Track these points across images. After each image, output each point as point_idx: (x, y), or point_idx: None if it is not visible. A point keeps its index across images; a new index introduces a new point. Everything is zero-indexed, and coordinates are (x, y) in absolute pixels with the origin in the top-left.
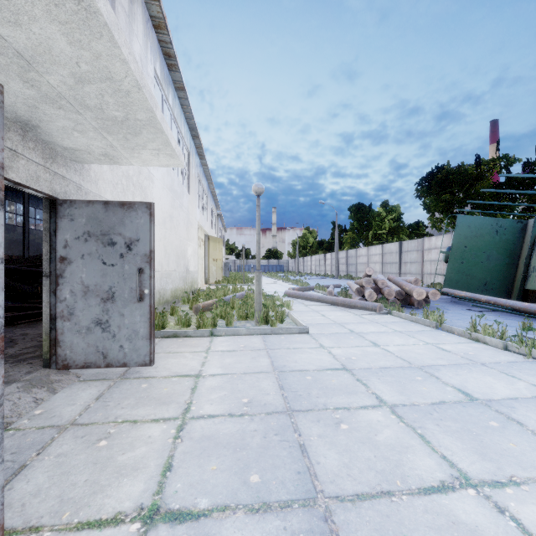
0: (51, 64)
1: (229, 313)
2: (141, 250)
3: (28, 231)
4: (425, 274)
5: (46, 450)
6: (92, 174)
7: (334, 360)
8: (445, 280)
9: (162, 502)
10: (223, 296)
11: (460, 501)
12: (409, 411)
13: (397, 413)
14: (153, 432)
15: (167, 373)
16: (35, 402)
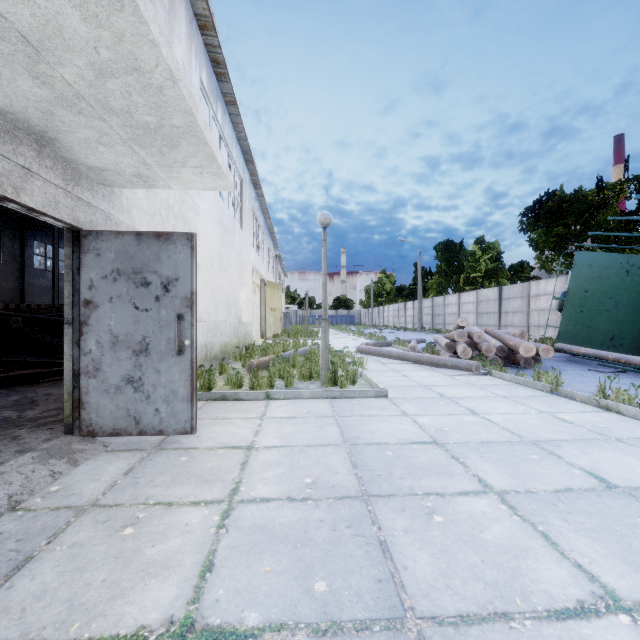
0: (64, 52)
1: (288, 372)
2: (181, 292)
3: (57, 276)
4: (532, 326)
5: (59, 538)
6: (124, 202)
7: (421, 431)
8: (560, 333)
9: (199, 615)
10: (282, 352)
11: (609, 632)
12: (525, 500)
13: (508, 502)
14: (192, 519)
15: (213, 444)
16: (52, 476)
